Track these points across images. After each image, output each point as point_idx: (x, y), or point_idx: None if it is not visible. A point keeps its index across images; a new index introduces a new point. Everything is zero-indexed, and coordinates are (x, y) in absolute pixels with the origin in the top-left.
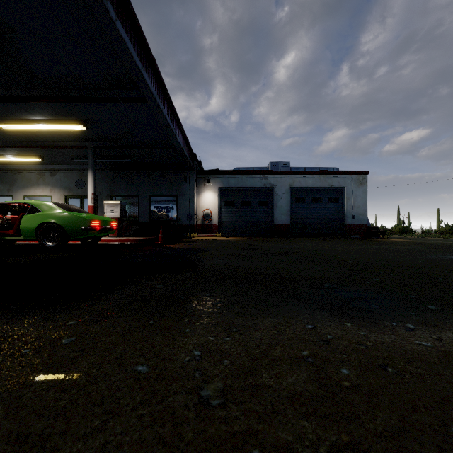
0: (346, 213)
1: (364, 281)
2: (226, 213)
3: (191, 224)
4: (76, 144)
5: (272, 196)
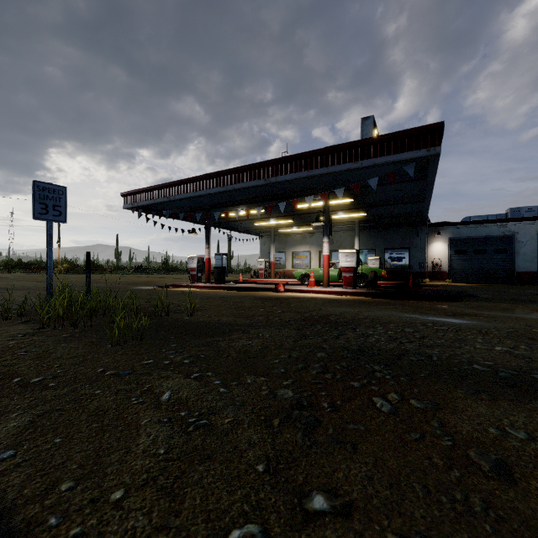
0: None
1: None
2: (457, 261)
3: (422, 272)
4: (348, 220)
5: (512, 243)
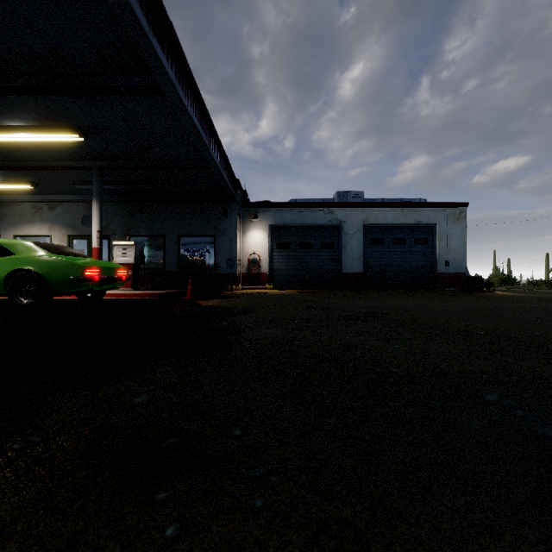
0: (438, 258)
1: (549, 381)
2: (280, 258)
3: (233, 273)
4: (76, 163)
5: (339, 236)
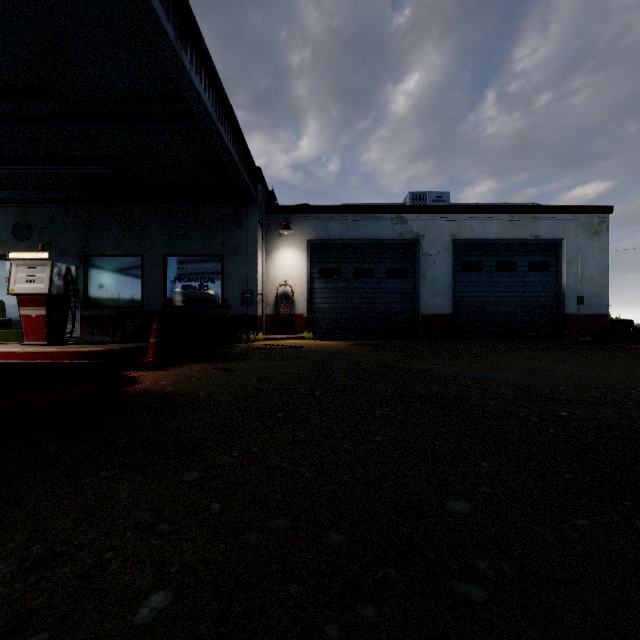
0: (566, 292)
1: None
2: (324, 292)
3: (251, 314)
4: None
5: (415, 258)
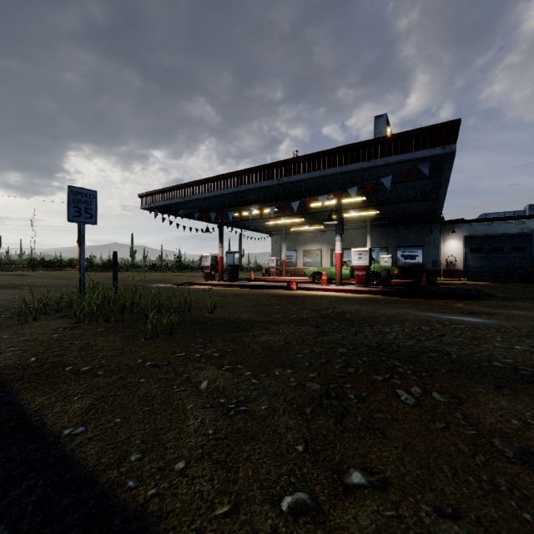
0: None
1: None
2: (472, 259)
3: (436, 270)
4: (359, 218)
5: (531, 241)
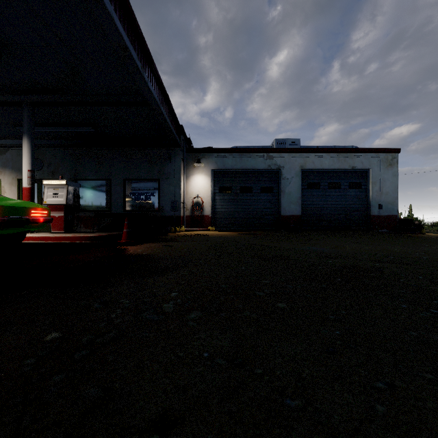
0: (371, 201)
1: None
2: (221, 201)
3: (177, 215)
4: (5, 98)
5: (278, 180)
